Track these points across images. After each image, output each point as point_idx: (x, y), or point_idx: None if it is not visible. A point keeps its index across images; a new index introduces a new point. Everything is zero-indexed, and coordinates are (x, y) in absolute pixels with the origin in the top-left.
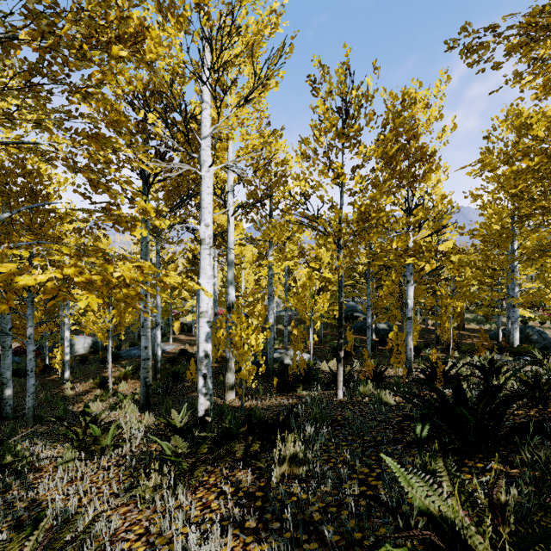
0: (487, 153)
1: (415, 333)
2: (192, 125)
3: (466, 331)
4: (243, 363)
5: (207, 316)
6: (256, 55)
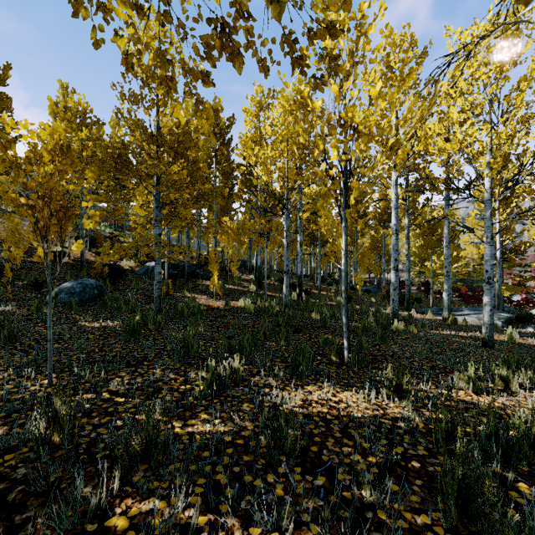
0: None
1: None
2: None
3: None
4: None
5: None
6: None
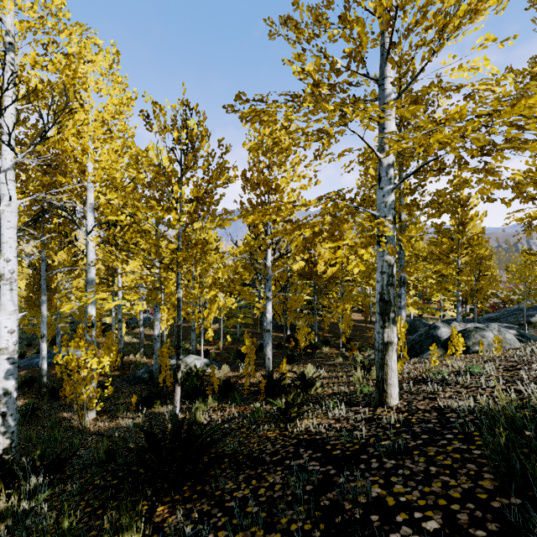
0: (364, 176)
1: (313, 332)
2: (16, 148)
3: (372, 324)
4: (82, 388)
5: (6, 353)
6: (84, 85)
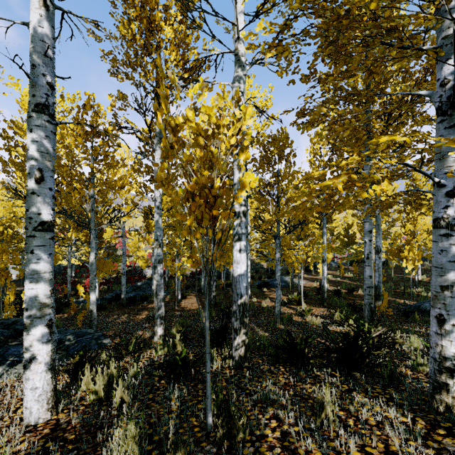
0: None
1: None
2: None
3: None
4: None
5: None
6: None
